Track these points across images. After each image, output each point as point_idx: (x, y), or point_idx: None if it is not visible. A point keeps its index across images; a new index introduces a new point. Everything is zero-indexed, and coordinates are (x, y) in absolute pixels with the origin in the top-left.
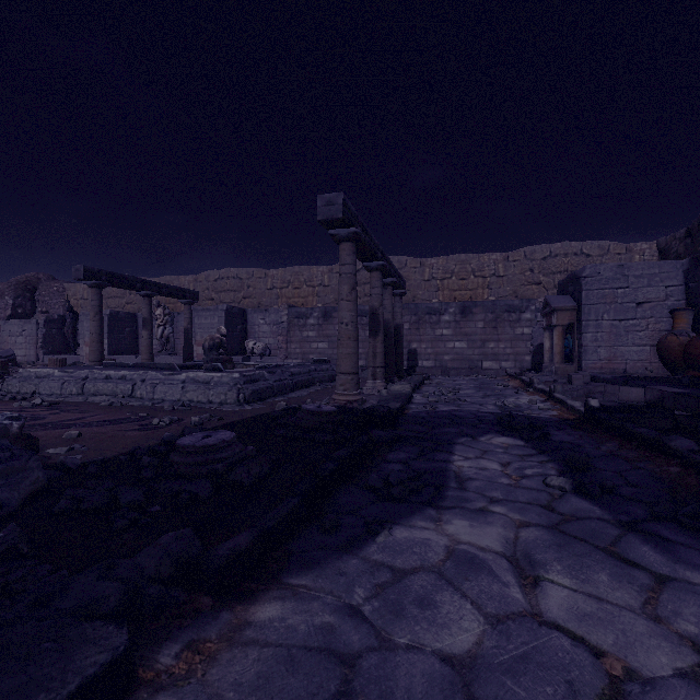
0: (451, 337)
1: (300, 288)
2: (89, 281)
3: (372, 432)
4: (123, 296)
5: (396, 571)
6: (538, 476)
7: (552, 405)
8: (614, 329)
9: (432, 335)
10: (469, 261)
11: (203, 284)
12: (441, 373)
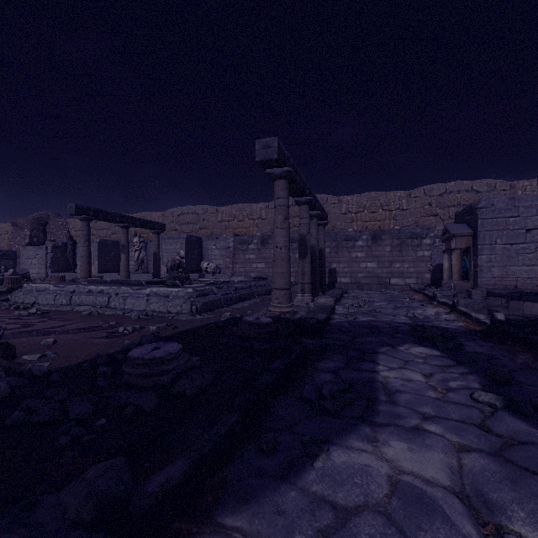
0: (364, 259)
1: (243, 220)
2: (80, 216)
3: (303, 341)
4: (109, 228)
5: (338, 509)
6: (463, 389)
7: (457, 316)
8: (506, 252)
9: (348, 257)
10: (378, 198)
11: (169, 219)
12: (356, 288)
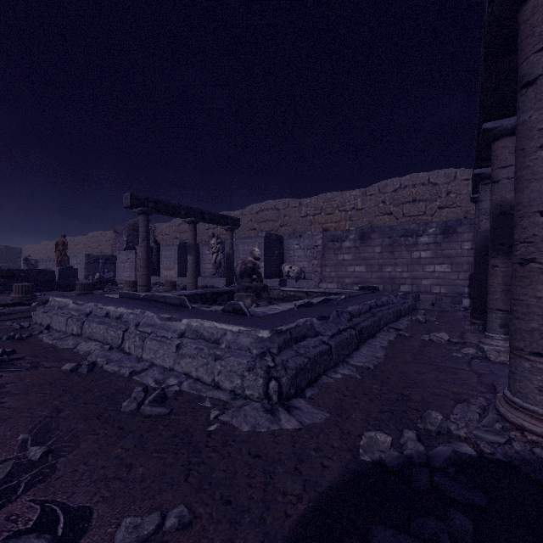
0: None
1: (332, 213)
2: (136, 208)
3: None
4: None
5: None
6: None
7: None
8: None
9: None
10: None
11: (248, 217)
12: None
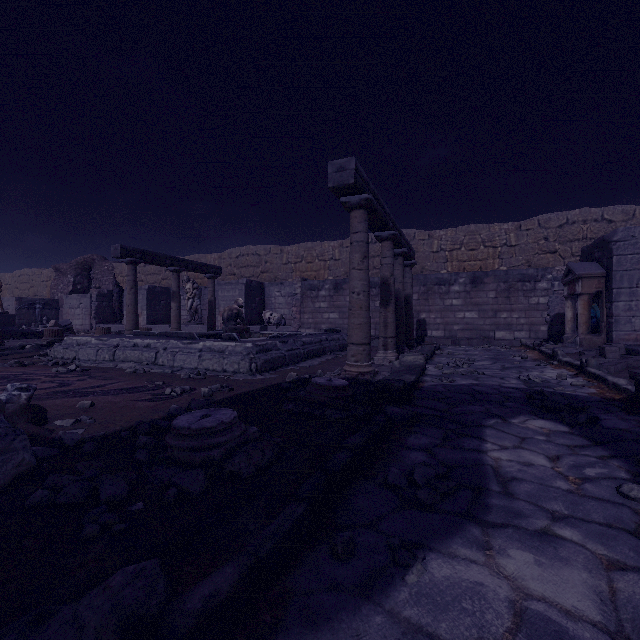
0: (461, 307)
1: (312, 262)
2: (125, 259)
3: (387, 409)
4: (159, 273)
5: None
6: (605, 479)
7: (586, 380)
8: None
9: (441, 305)
10: (479, 232)
11: (227, 261)
12: (451, 343)
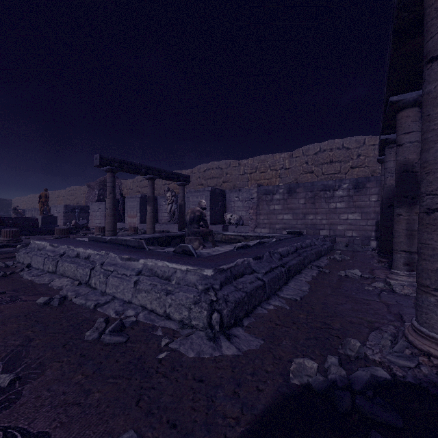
0: None
1: (265, 172)
2: (105, 167)
3: None
4: None
5: None
6: None
7: None
8: None
9: None
10: None
11: (196, 175)
12: None
